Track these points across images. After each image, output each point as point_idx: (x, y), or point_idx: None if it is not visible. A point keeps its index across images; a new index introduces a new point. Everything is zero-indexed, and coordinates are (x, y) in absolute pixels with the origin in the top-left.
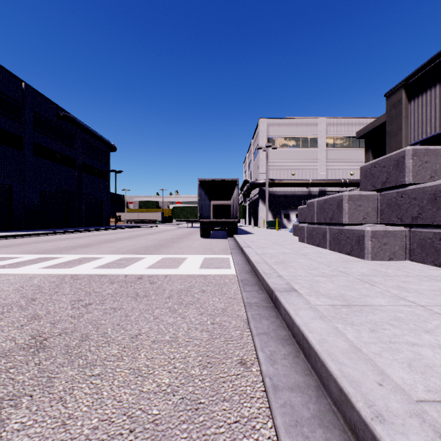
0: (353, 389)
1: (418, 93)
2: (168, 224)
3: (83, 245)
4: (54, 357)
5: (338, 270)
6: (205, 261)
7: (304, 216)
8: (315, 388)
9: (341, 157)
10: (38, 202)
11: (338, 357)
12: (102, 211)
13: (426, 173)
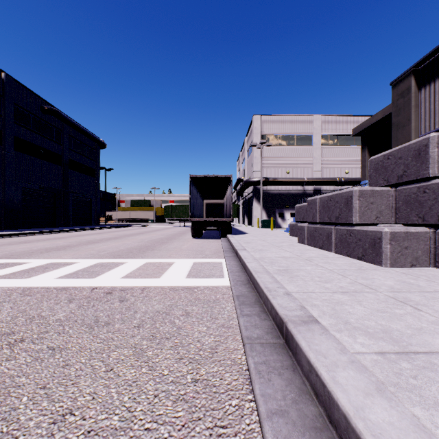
0: None
1: (430, 79)
2: (160, 224)
3: (60, 247)
4: None
5: (358, 282)
6: (194, 267)
7: (303, 214)
8: None
9: (336, 155)
10: (20, 200)
11: None
12: (91, 209)
13: None
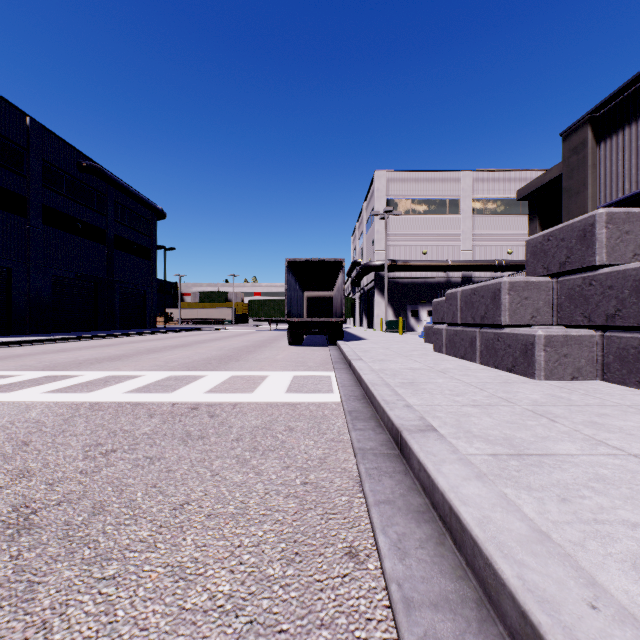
0: (548, 617)
1: (611, 131)
2: (242, 326)
3: (114, 357)
4: (43, 544)
5: (497, 396)
6: (295, 381)
7: (442, 313)
8: (476, 605)
9: (494, 228)
10: (50, 294)
11: (514, 551)
12: (145, 306)
13: (627, 250)
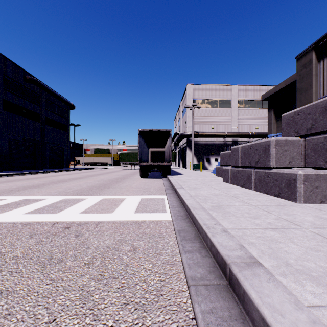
0: None
1: None
2: (116, 167)
3: (35, 186)
4: None
5: (283, 218)
6: (141, 203)
7: (226, 160)
8: None
9: (249, 115)
10: (7, 149)
11: None
12: (63, 156)
13: None
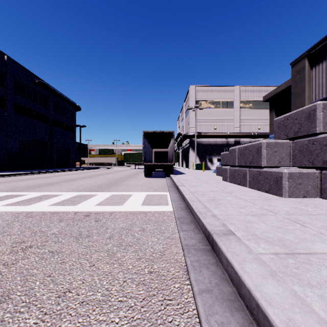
0: None
1: (319, 61)
2: (121, 166)
3: (49, 184)
4: None
5: (264, 208)
6: (147, 198)
7: (226, 160)
8: None
9: (251, 116)
10: (18, 149)
11: None
12: (69, 156)
13: None
